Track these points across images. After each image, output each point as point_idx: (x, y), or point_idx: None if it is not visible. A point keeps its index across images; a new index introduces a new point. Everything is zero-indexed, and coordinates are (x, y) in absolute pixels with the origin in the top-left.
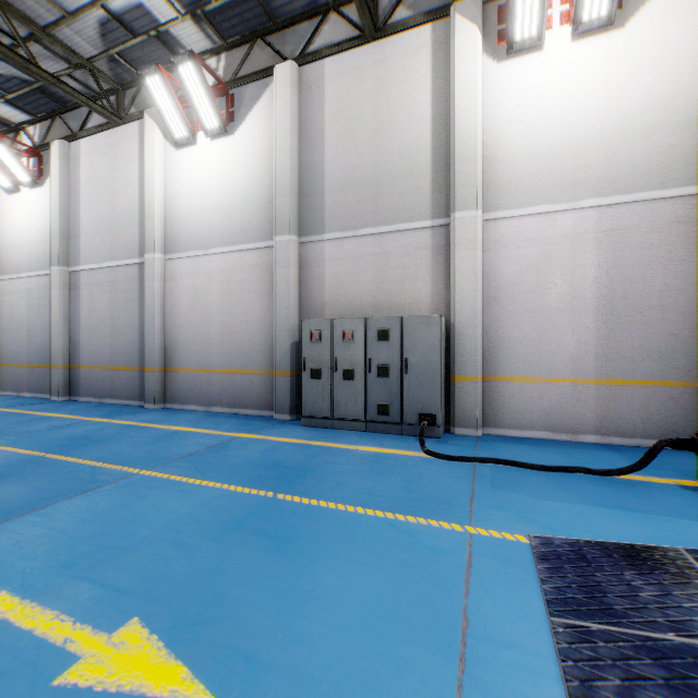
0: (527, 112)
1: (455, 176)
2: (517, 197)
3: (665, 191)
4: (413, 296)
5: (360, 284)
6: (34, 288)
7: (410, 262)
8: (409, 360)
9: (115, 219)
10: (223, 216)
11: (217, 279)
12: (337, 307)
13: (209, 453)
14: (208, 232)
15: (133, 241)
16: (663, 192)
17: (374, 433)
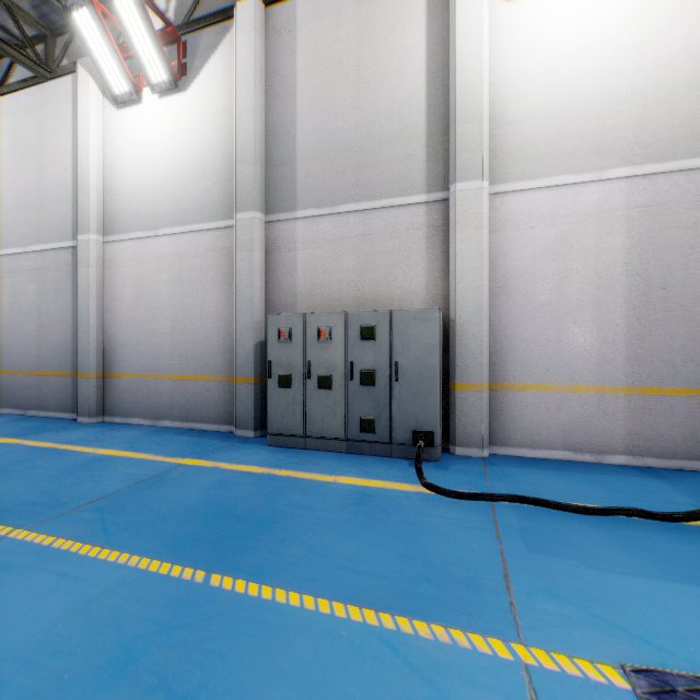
0: (542, 63)
1: (455, 138)
2: (530, 166)
3: None
4: (404, 286)
5: (339, 271)
6: None
7: (400, 245)
8: (400, 364)
9: (43, 194)
10: (173, 189)
11: (166, 266)
12: (312, 299)
13: (133, 493)
14: (156, 209)
15: (65, 220)
16: None
17: (357, 455)
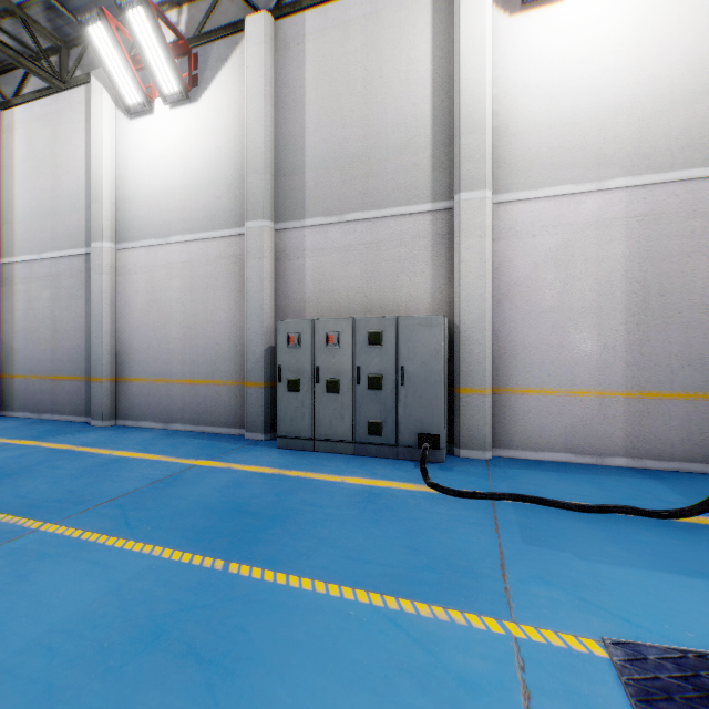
0: (544, 76)
1: (460, 149)
2: (533, 176)
3: (708, 169)
4: (410, 292)
5: (347, 278)
6: None
7: (406, 252)
8: (406, 369)
9: (57, 202)
10: (184, 198)
11: (178, 273)
12: (320, 305)
13: (151, 491)
14: (168, 217)
15: (79, 228)
16: (706, 170)
17: (364, 457)
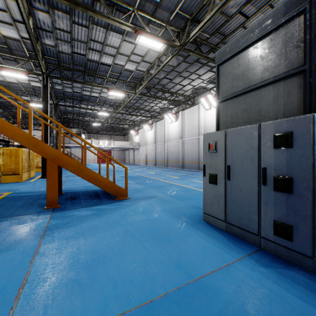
0: None
1: None
2: None
3: None
4: None
5: None
6: (175, 144)
7: None
8: None
9: (192, 128)
10: None
11: None
12: None
13: None
14: (214, 130)
15: (196, 133)
16: None
17: None
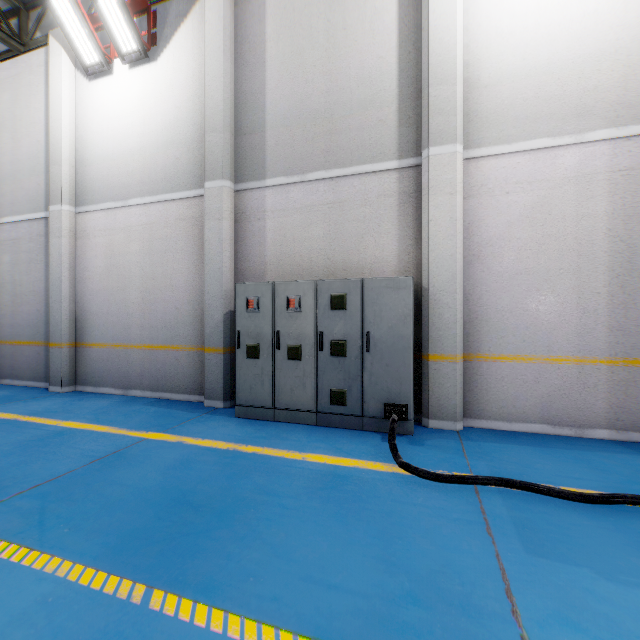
0: (519, 23)
1: (429, 101)
2: (506, 130)
3: None
4: (375, 254)
5: (309, 240)
6: None
7: (371, 212)
8: (372, 334)
9: (17, 166)
10: (143, 160)
11: (137, 236)
12: (281, 268)
13: (85, 474)
14: (127, 180)
15: (39, 191)
16: None
17: (327, 428)
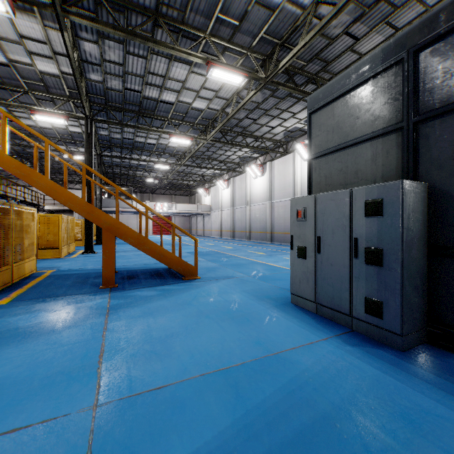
0: None
1: None
2: None
3: None
4: None
5: None
6: (261, 208)
7: None
8: None
9: (285, 185)
10: None
11: None
12: None
13: None
14: None
15: (291, 192)
16: None
17: None
